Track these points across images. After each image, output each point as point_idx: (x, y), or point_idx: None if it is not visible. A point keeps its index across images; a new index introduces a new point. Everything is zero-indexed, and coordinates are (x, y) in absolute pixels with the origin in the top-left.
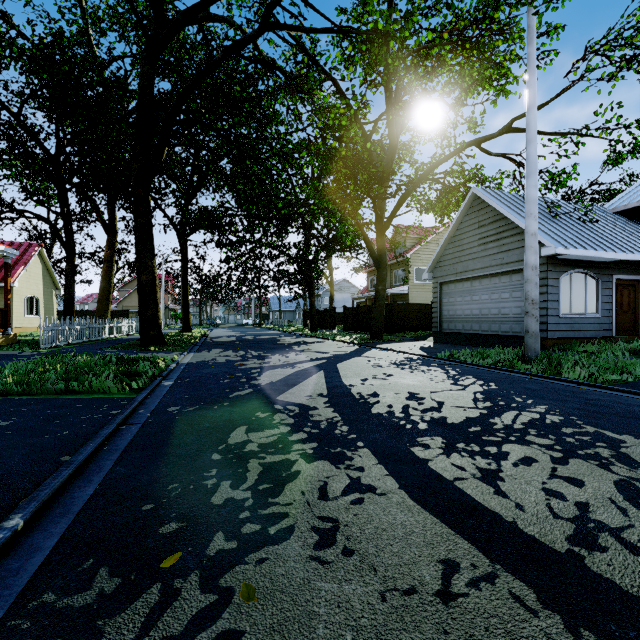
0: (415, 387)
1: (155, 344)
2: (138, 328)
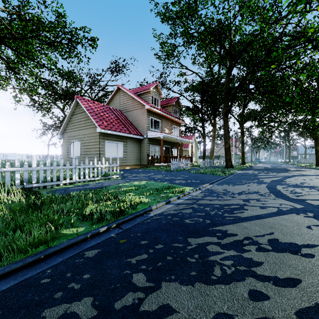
0: (312, 182)
1: (230, 167)
2: (224, 162)
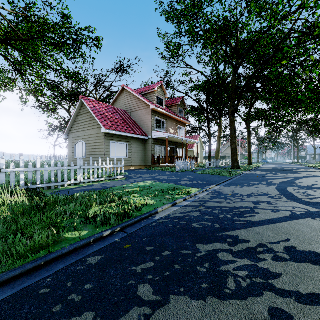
0: None
1: (236, 168)
2: (230, 163)
